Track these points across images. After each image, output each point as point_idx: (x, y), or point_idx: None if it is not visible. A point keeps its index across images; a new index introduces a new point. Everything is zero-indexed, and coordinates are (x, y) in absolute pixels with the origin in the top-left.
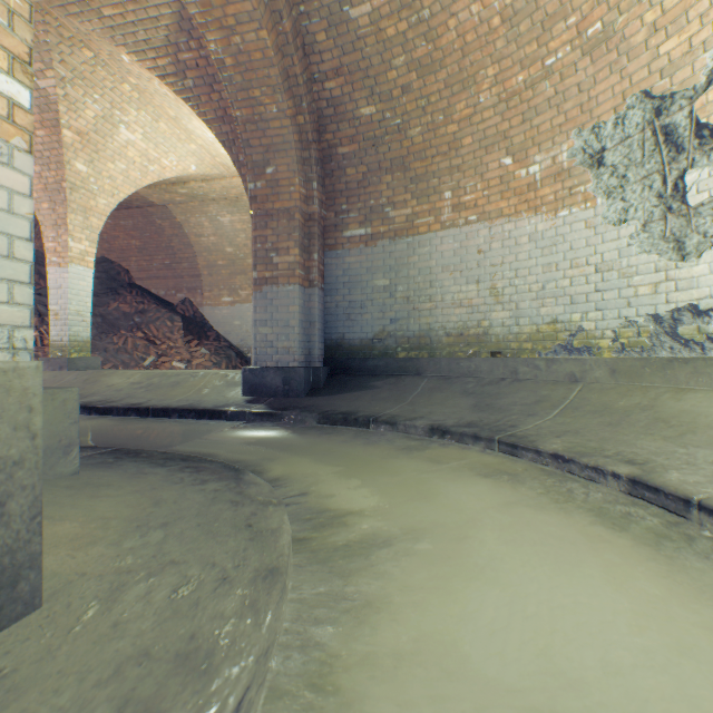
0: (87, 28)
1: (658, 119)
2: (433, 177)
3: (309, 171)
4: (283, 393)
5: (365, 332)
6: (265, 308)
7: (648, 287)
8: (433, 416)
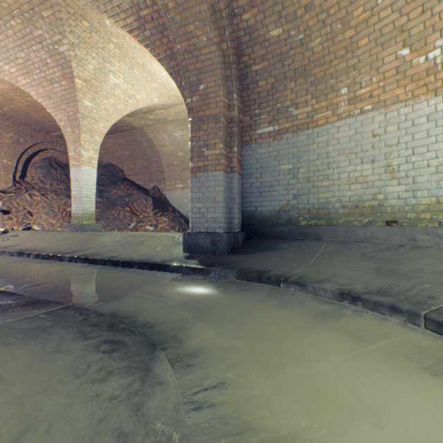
0: (82, 3)
1: None
2: (331, 78)
3: (230, 85)
4: (211, 252)
5: (273, 205)
6: (199, 188)
7: None
8: (339, 278)
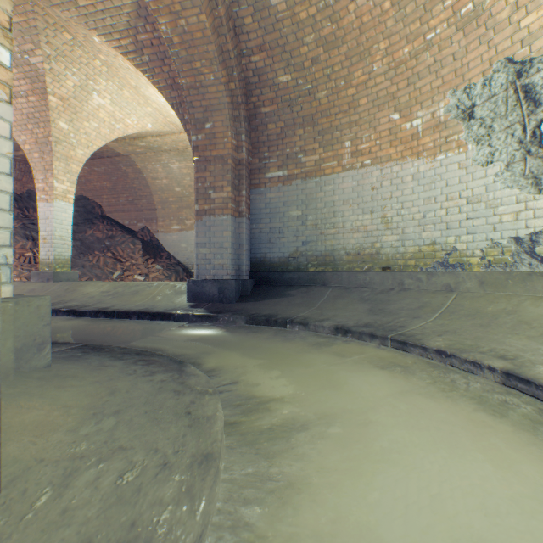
0: (66, 16)
1: (519, 80)
2: (336, 130)
3: (238, 126)
4: (218, 300)
5: (283, 252)
6: (205, 233)
7: (511, 215)
8: (337, 318)
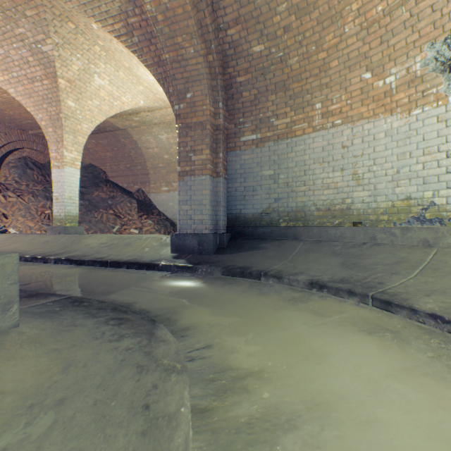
0: (69, 6)
1: None
2: (307, 94)
3: (216, 95)
4: (198, 252)
5: (256, 208)
6: (186, 192)
7: None
8: (311, 271)
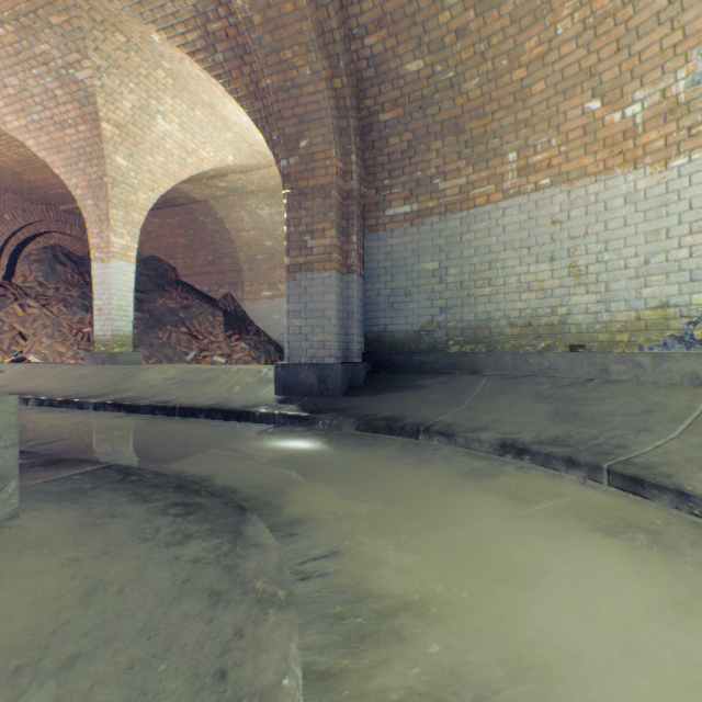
0: (116, 7)
1: None
2: (494, 137)
3: (346, 142)
4: (318, 392)
5: (411, 323)
6: (299, 297)
7: None
8: (501, 426)
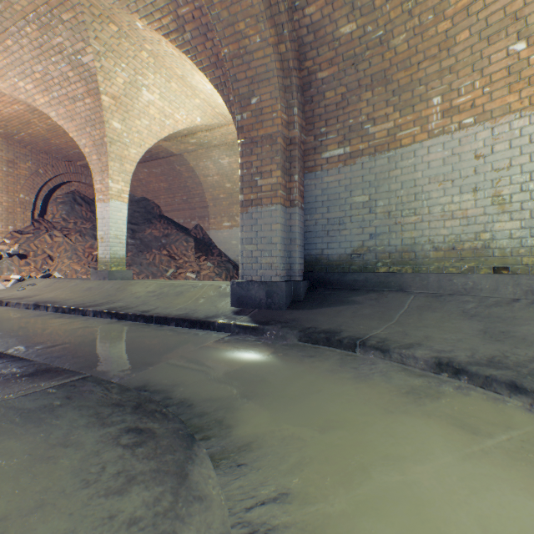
0: (109, 2)
1: None
2: (419, 85)
3: (289, 97)
4: (266, 306)
5: (344, 248)
6: (250, 227)
7: None
8: (433, 343)
